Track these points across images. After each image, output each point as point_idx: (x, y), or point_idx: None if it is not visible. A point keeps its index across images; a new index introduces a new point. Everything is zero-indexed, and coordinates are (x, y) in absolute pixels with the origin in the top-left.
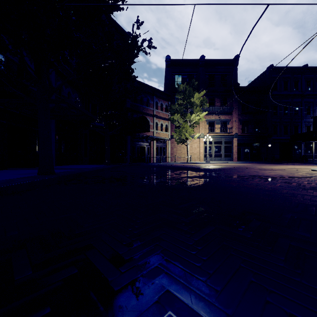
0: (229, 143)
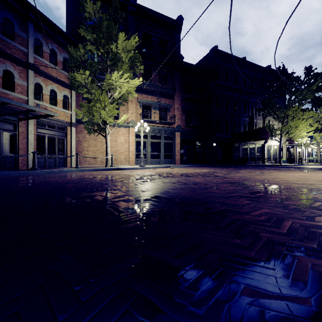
0: (170, 139)
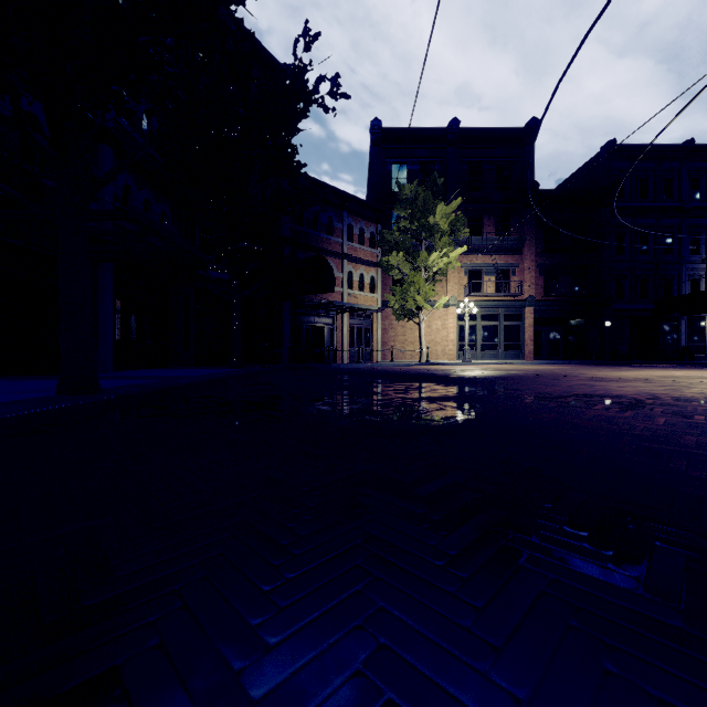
0: (515, 320)
